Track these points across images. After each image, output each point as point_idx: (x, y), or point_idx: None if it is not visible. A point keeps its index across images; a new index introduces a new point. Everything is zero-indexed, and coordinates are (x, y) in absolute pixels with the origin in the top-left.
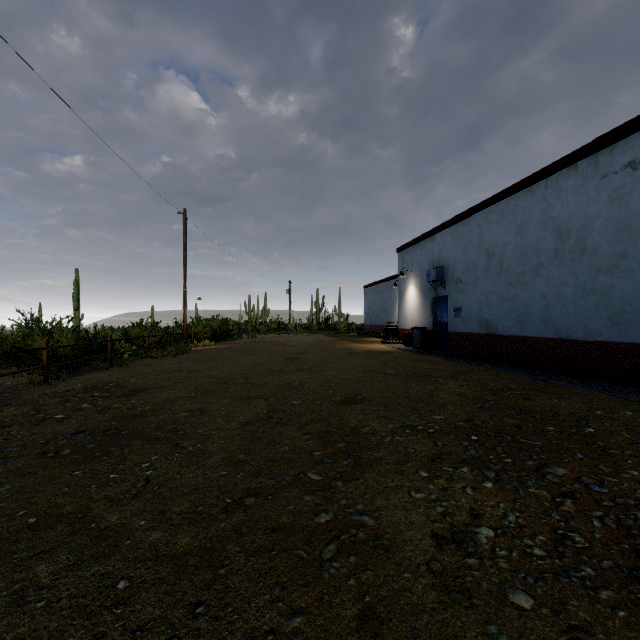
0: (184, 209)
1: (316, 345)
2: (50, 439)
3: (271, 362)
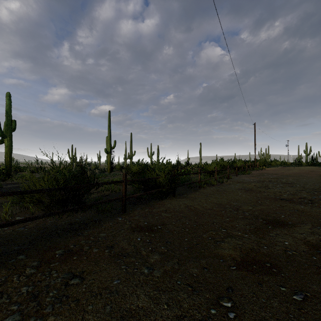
0: (255, 123)
1: (317, 169)
2: (277, 176)
3: (304, 171)
